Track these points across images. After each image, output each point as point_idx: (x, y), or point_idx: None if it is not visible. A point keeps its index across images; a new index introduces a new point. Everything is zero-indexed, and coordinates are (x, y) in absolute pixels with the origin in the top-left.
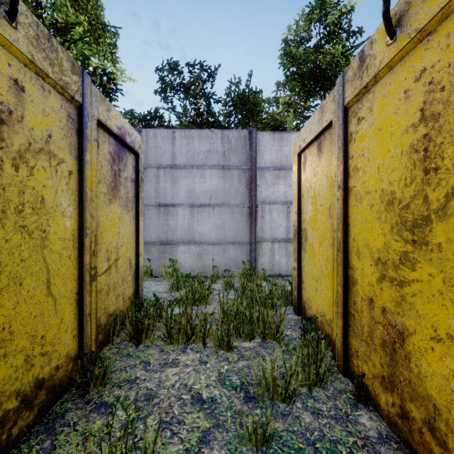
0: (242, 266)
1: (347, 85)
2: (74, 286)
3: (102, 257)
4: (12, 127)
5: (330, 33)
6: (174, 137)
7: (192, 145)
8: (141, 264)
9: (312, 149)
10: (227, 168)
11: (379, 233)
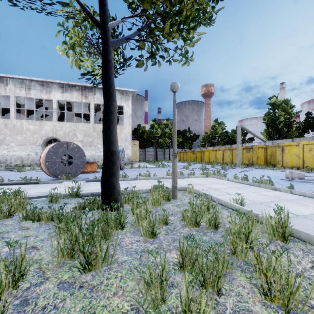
0: None
1: None
2: None
3: None
4: (275, 152)
5: None
6: (300, 139)
7: (304, 140)
8: None
9: None
10: None
11: None
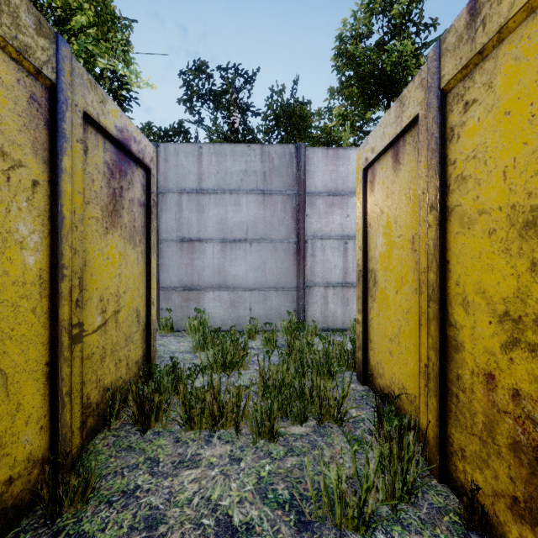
0: (287, 317)
1: (445, 57)
2: (43, 353)
3: (93, 309)
4: None
5: (397, 27)
6: (201, 153)
7: (224, 163)
8: (154, 316)
9: (384, 161)
10: (268, 193)
11: (506, 274)
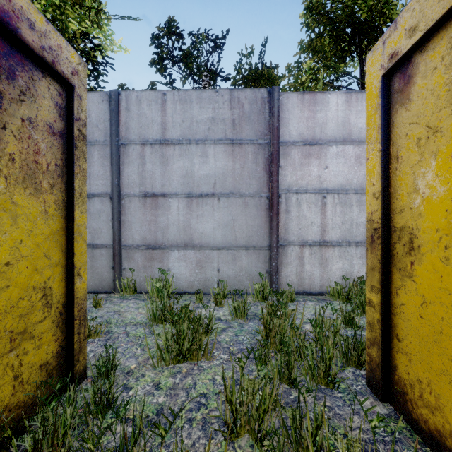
0: (258, 279)
1: None
2: None
3: None
4: None
5: None
6: (165, 101)
7: (189, 111)
8: (81, 292)
9: (443, 37)
10: (237, 143)
11: None
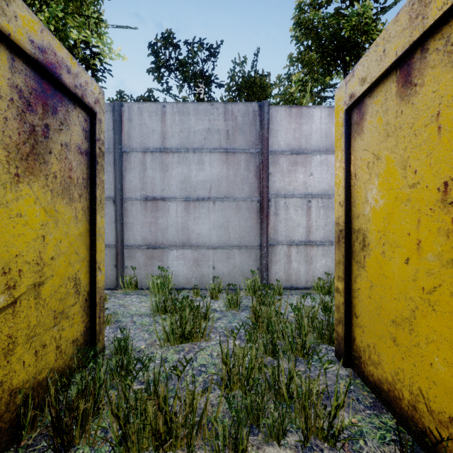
0: (250, 276)
1: None
2: None
3: None
4: None
5: None
6: (165, 112)
7: (187, 122)
8: (100, 283)
9: (382, 90)
10: (231, 152)
11: None
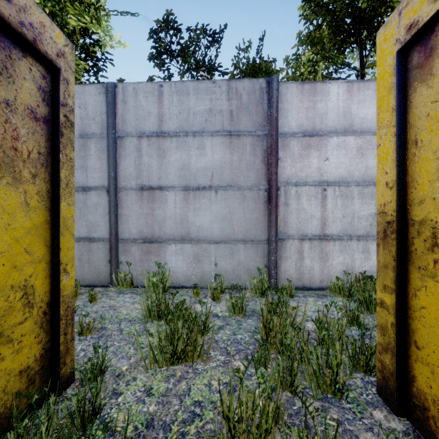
0: (256, 273)
1: None
2: None
3: None
4: None
5: None
6: (162, 92)
7: (186, 103)
8: (67, 289)
9: None
10: (235, 134)
11: None
